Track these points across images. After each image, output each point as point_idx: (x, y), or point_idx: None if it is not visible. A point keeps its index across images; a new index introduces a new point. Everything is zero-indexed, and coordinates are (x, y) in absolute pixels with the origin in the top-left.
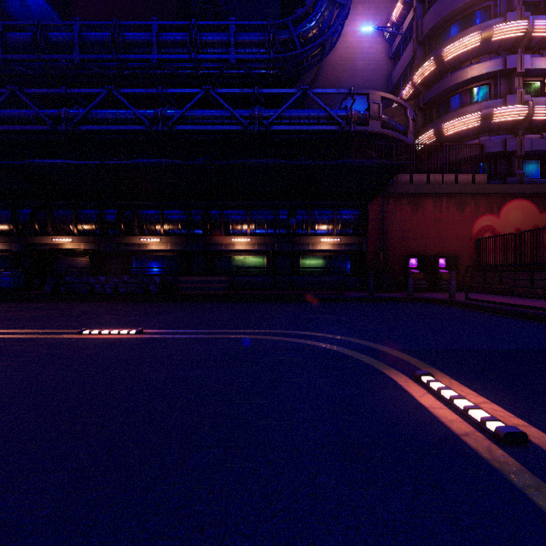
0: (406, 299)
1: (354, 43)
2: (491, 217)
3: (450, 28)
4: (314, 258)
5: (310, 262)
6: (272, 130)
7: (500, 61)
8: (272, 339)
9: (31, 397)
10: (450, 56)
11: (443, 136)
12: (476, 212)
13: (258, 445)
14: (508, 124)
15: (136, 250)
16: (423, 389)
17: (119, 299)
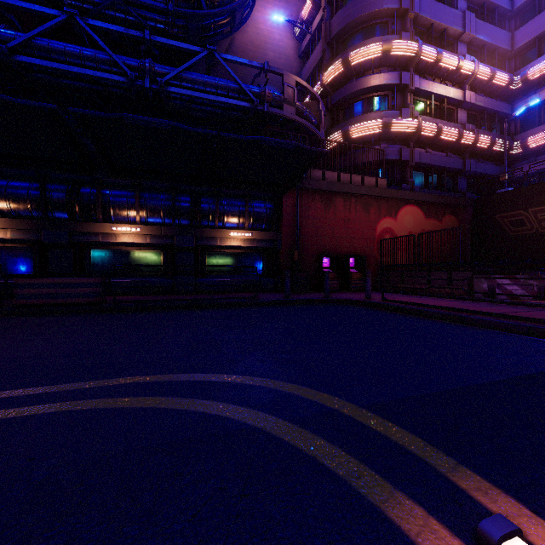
0: (324, 301)
1: (265, 31)
2: (391, 220)
3: (355, 35)
4: (223, 255)
5: (217, 260)
6: (169, 91)
7: (397, 76)
8: (136, 406)
9: None
10: (356, 61)
11: (350, 138)
12: (379, 214)
13: None
14: (403, 136)
15: None
16: None
17: None
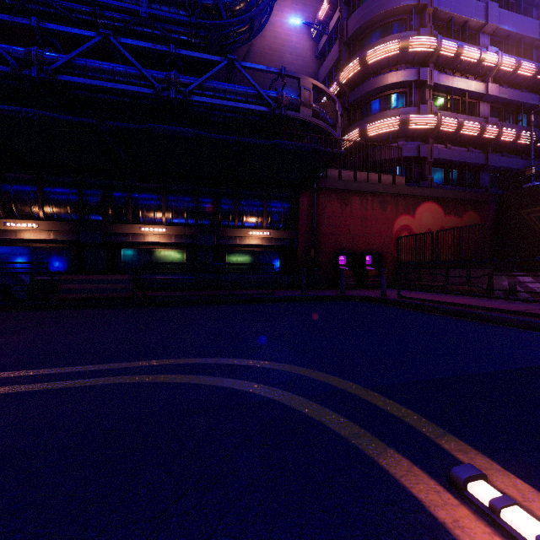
0: (339, 298)
1: (282, 34)
2: (408, 218)
3: (372, 34)
4: (242, 253)
5: (237, 258)
6: (192, 100)
7: (415, 72)
8: (174, 381)
9: None
10: (373, 60)
11: (366, 136)
12: (396, 211)
13: None
14: (421, 132)
15: None
16: (497, 535)
17: None
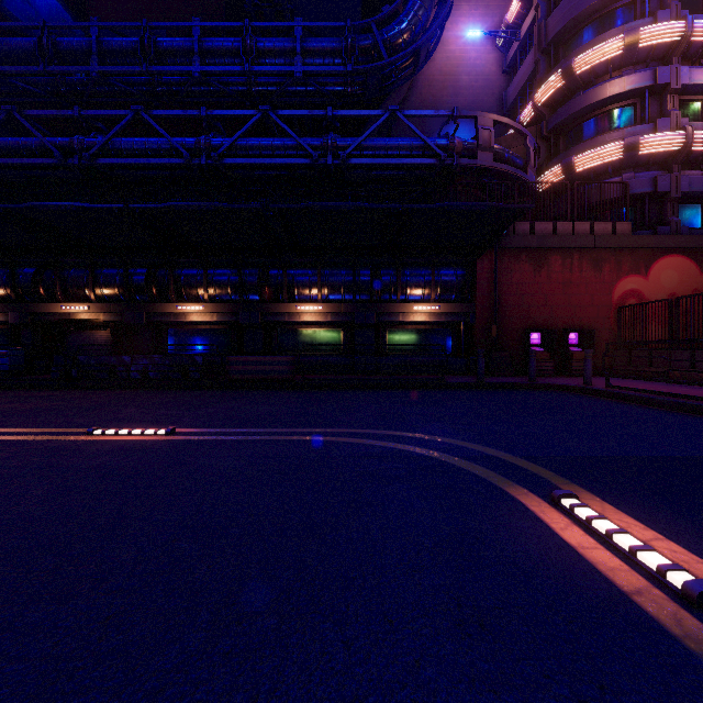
0: (527, 387)
1: (457, 52)
2: (638, 279)
3: (583, 32)
4: (405, 332)
5: (399, 337)
6: (350, 164)
7: (649, 75)
8: (350, 441)
9: (5, 531)
10: (584, 68)
11: (573, 172)
12: (617, 271)
13: (330, 611)
14: (660, 157)
15: (173, 321)
16: (565, 517)
17: (149, 387)
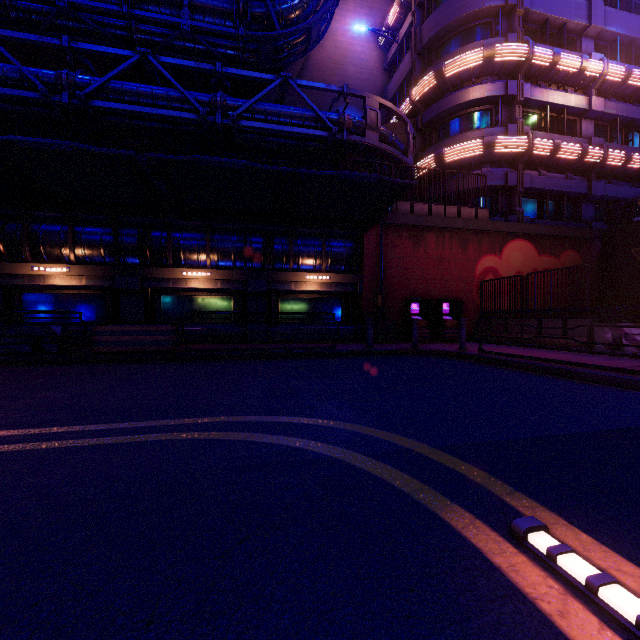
0: (411, 353)
1: (345, 43)
2: (494, 258)
3: (451, 41)
4: (297, 300)
5: (292, 306)
6: (241, 125)
7: (501, 86)
8: (227, 438)
9: None
10: (452, 72)
11: (444, 162)
12: (479, 251)
13: None
14: (509, 157)
15: (27, 285)
16: (550, 578)
17: None
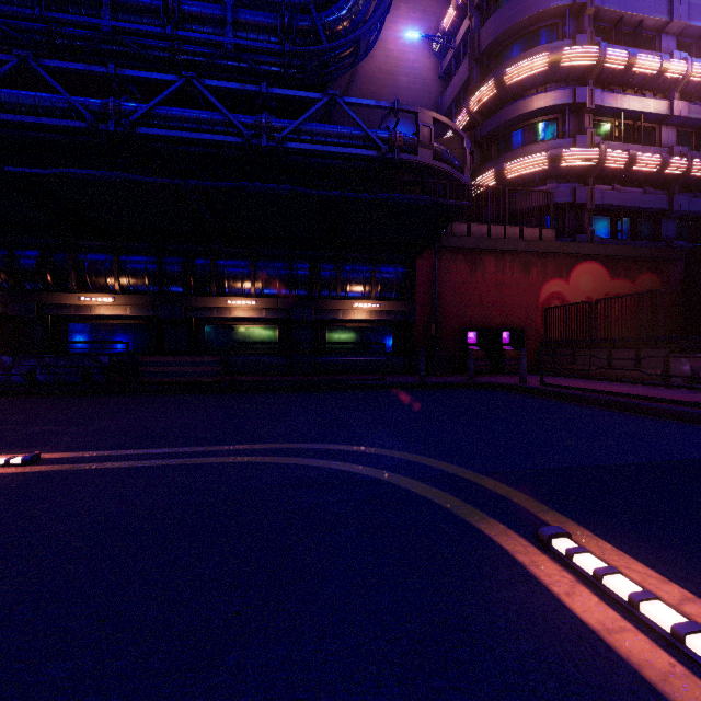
0: (466, 385)
1: (396, 52)
2: (560, 283)
3: (513, 46)
4: (345, 330)
5: (339, 335)
6: (287, 147)
7: (569, 93)
8: (281, 462)
9: None
10: (513, 80)
11: (504, 178)
12: (543, 275)
13: None
14: (578, 171)
15: (74, 315)
16: (565, 571)
17: (35, 393)
